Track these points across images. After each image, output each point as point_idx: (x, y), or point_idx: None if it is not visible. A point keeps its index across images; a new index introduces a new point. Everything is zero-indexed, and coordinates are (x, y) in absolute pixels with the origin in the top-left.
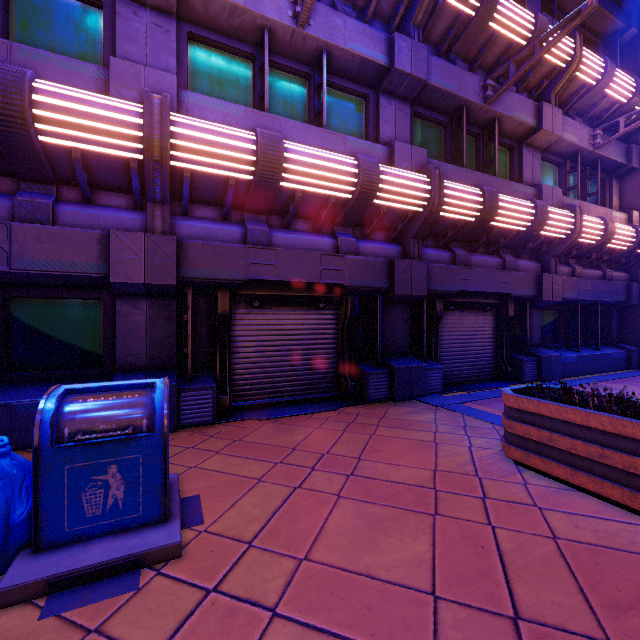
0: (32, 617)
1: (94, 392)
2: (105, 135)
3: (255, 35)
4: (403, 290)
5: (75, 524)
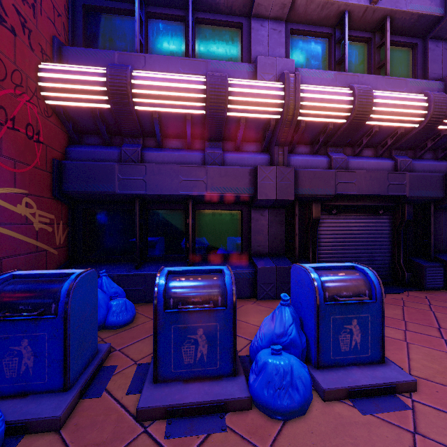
0: (355, 412)
1: (322, 270)
2: (262, 106)
3: (335, 19)
4: None
5: (335, 354)
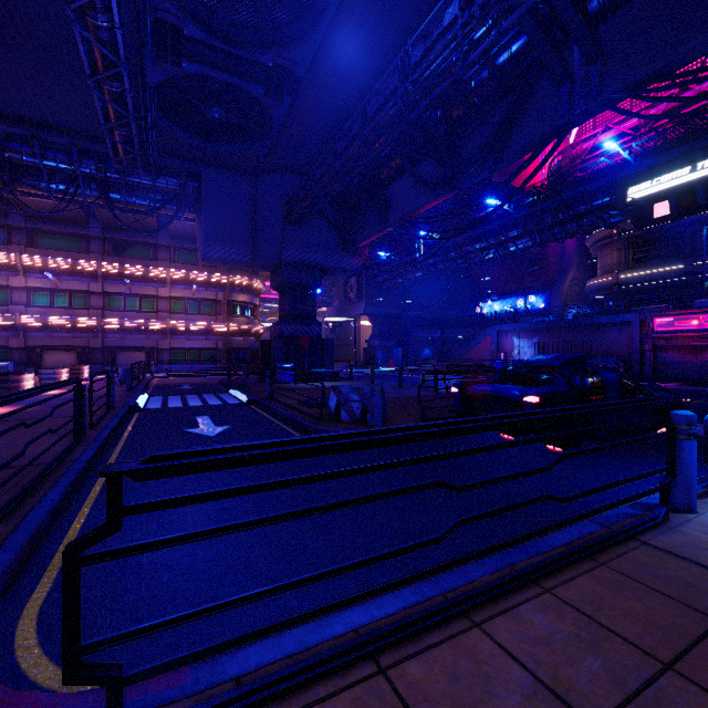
0: None
1: (2, 362)
2: (8, 322)
3: (48, 289)
4: (93, 346)
5: None
